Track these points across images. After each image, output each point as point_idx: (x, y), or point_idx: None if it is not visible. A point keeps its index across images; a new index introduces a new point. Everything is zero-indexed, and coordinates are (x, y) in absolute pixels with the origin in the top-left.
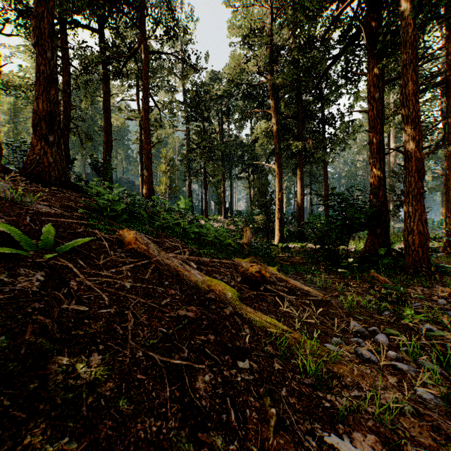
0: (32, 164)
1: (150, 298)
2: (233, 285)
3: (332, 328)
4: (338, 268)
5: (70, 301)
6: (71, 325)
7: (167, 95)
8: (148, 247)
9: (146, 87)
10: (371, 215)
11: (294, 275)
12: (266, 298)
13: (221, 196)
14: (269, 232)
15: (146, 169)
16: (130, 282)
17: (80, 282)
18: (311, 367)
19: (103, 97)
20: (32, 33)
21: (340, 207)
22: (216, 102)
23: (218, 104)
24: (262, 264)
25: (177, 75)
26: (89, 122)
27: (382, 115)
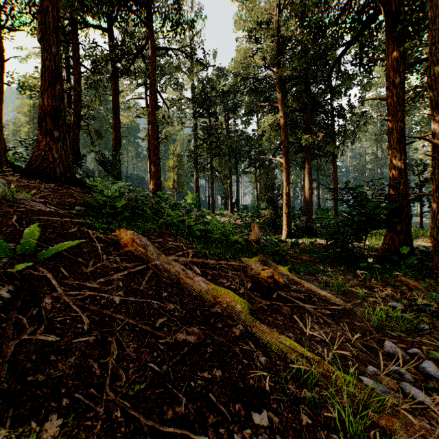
0: (36, 160)
1: (142, 317)
2: (242, 293)
3: (363, 350)
4: (357, 269)
5: (38, 327)
6: (30, 366)
7: (175, 93)
8: (146, 250)
9: (153, 83)
10: (392, 211)
11: (307, 276)
12: (280, 309)
13: (228, 191)
14: (276, 226)
15: (153, 165)
16: (120, 295)
17: (57, 299)
18: (348, 417)
19: (112, 95)
20: (38, 28)
21: (356, 202)
22: (223, 98)
23: (225, 100)
24: (272, 263)
25: (184, 72)
26: (101, 122)
27: (403, 101)
